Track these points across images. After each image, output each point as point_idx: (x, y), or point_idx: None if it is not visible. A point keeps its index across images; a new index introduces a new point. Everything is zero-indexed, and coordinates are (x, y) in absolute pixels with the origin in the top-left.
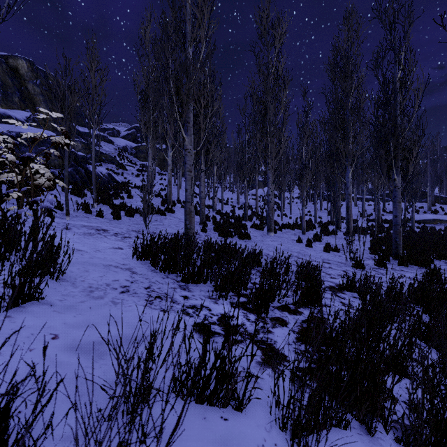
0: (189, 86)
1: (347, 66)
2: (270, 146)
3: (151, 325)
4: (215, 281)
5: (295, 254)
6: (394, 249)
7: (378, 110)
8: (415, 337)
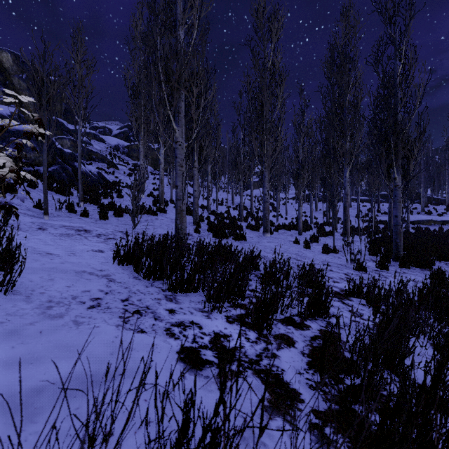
0: (180, 71)
1: (344, 63)
2: (266, 144)
3: (121, 355)
4: (207, 291)
5: (294, 256)
6: (395, 250)
7: (377, 106)
8: (446, 357)
